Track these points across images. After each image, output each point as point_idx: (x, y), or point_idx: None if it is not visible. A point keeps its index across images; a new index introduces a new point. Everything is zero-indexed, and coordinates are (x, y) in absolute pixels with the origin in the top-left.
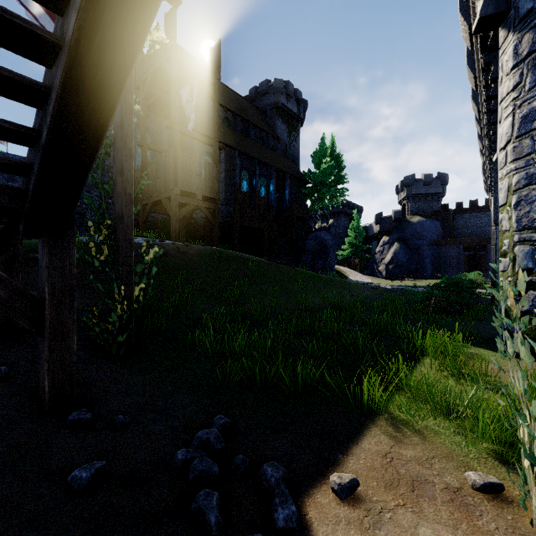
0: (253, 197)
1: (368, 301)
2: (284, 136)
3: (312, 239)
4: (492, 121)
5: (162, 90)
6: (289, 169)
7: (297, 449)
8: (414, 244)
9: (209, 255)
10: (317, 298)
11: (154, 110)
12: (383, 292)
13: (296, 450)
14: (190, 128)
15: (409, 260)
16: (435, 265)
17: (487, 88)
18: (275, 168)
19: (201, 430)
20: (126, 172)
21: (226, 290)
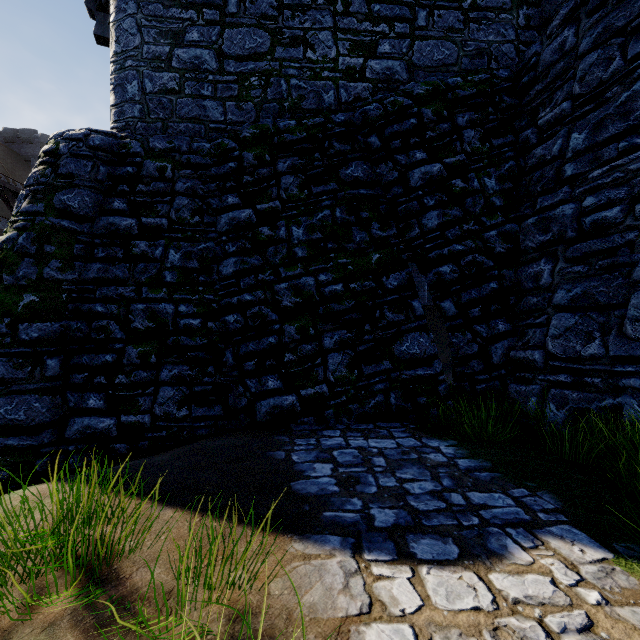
0: None
1: None
2: None
3: None
4: None
5: None
6: None
7: None
8: None
9: None
10: None
11: None
12: None
13: None
14: None
15: None
16: None
17: None
18: None
19: None
20: None
21: None
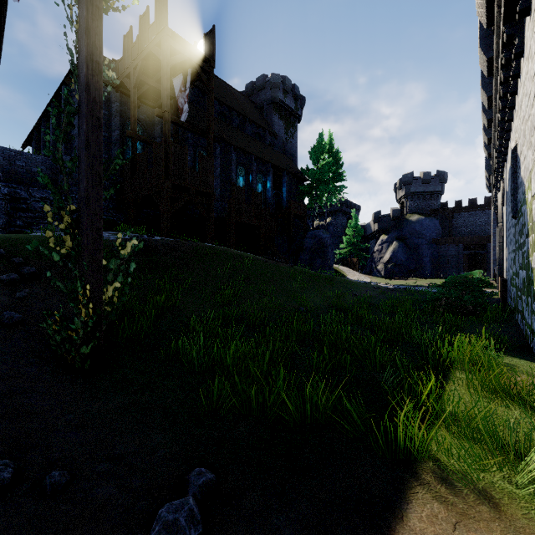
0: (249, 194)
1: (372, 301)
2: (281, 133)
3: (310, 237)
4: (509, 106)
5: (153, 79)
6: (286, 166)
7: (313, 532)
8: (413, 243)
9: (202, 251)
10: (318, 298)
11: (146, 101)
12: (386, 292)
13: (312, 534)
14: (183, 119)
15: (408, 258)
16: (434, 264)
17: (506, 68)
18: (272, 165)
19: (167, 503)
20: (93, 146)
21: (220, 289)
